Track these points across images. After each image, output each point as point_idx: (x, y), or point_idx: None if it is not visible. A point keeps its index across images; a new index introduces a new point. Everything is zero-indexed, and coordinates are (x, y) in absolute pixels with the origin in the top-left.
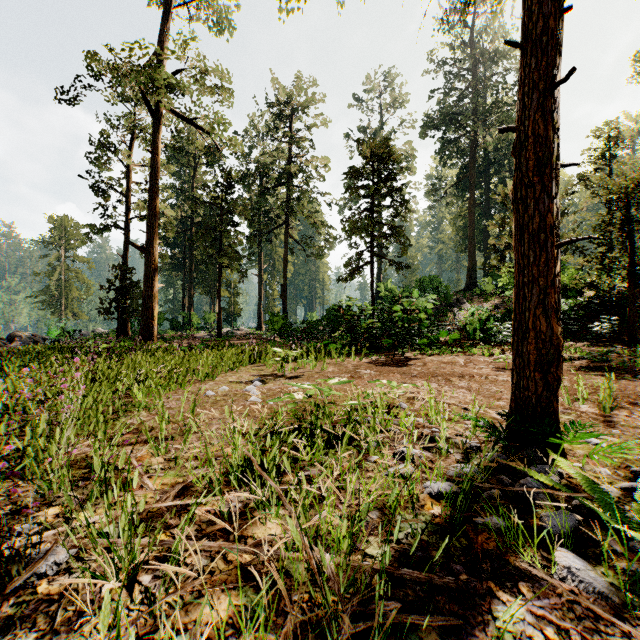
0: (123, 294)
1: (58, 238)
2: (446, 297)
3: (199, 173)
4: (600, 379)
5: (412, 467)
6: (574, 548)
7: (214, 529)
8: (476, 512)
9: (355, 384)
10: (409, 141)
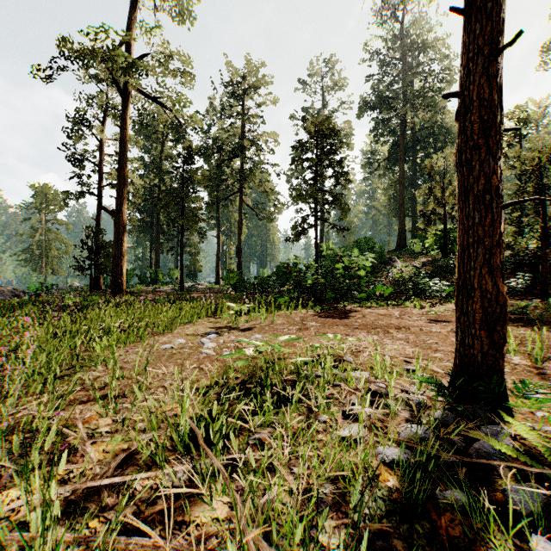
0: (96, 253)
1: (39, 203)
2: (380, 256)
3: (164, 147)
4: (523, 330)
5: (362, 428)
6: (547, 532)
7: (154, 511)
8: (434, 484)
9: (302, 336)
10: (347, 121)
